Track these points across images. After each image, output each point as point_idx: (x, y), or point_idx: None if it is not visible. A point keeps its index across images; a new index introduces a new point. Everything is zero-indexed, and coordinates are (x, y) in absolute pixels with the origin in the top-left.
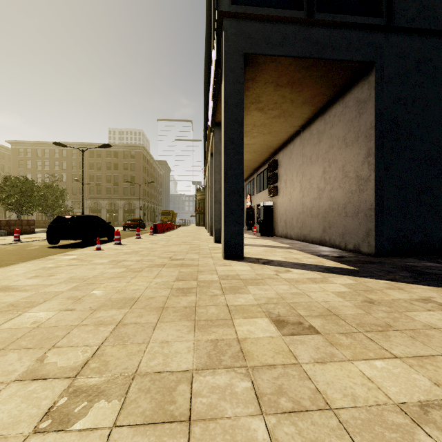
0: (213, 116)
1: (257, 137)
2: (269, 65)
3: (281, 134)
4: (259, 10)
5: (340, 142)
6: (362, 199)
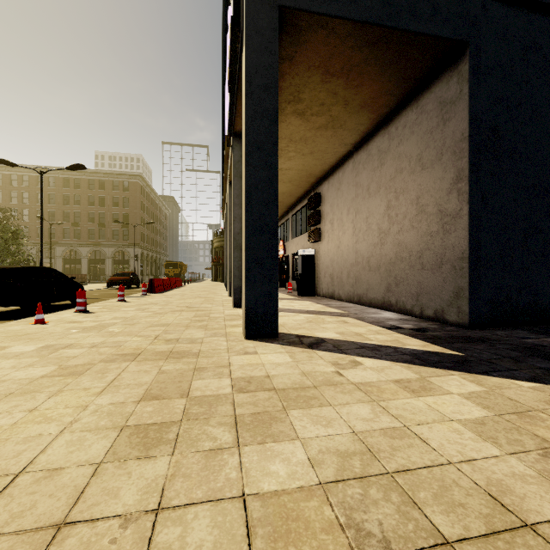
0: (230, 119)
1: (295, 159)
2: (317, 33)
3: (327, 155)
4: None
5: (413, 163)
6: (449, 245)
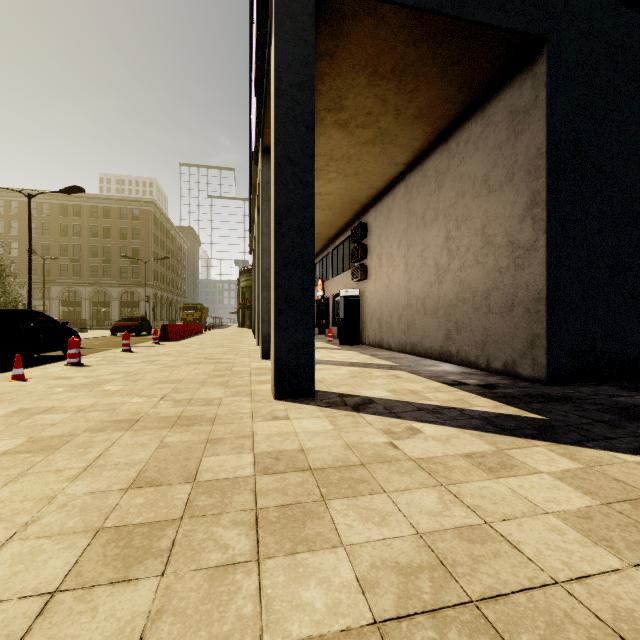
0: (258, 130)
1: (336, 182)
2: (363, 22)
3: (374, 177)
4: None
5: (478, 186)
6: (521, 283)
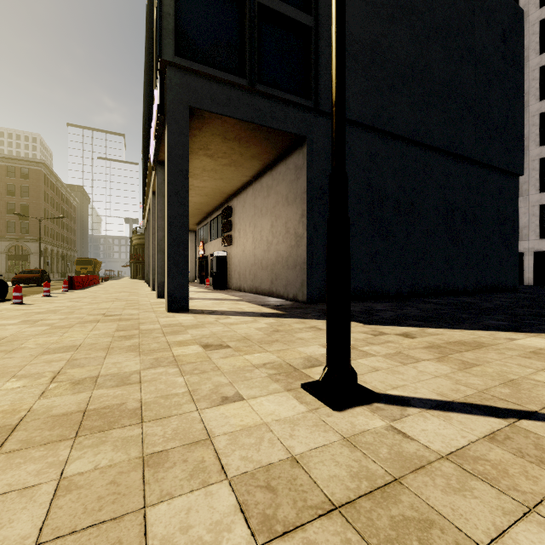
0: (155, 155)
1: (209, 181)
2: (215, 120)
3: (234, 181)
4: (204, 68)
5: (284, 200)
6: (299, 254)
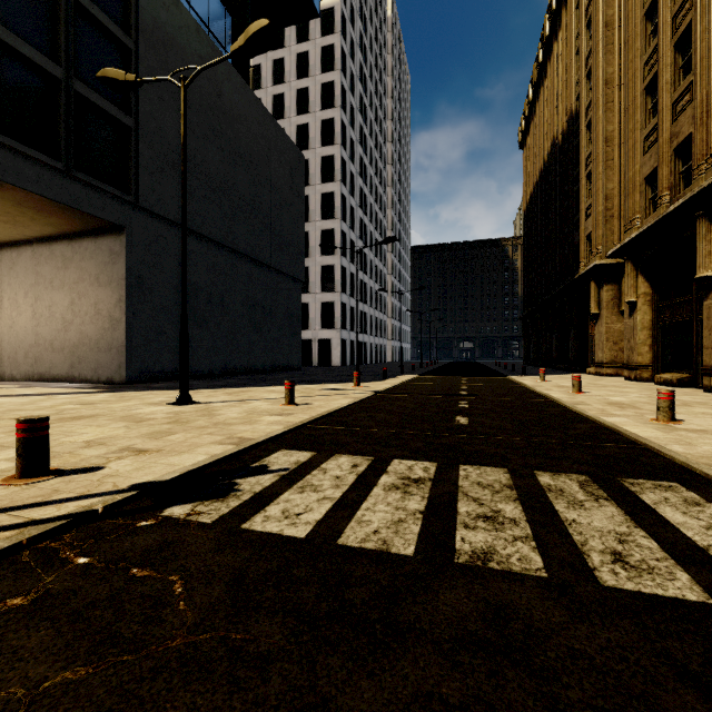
0: None
1: None
2: (18, 192)
3: None
4: (11, 142)
5: (93, 279)
6: (116, 337)
